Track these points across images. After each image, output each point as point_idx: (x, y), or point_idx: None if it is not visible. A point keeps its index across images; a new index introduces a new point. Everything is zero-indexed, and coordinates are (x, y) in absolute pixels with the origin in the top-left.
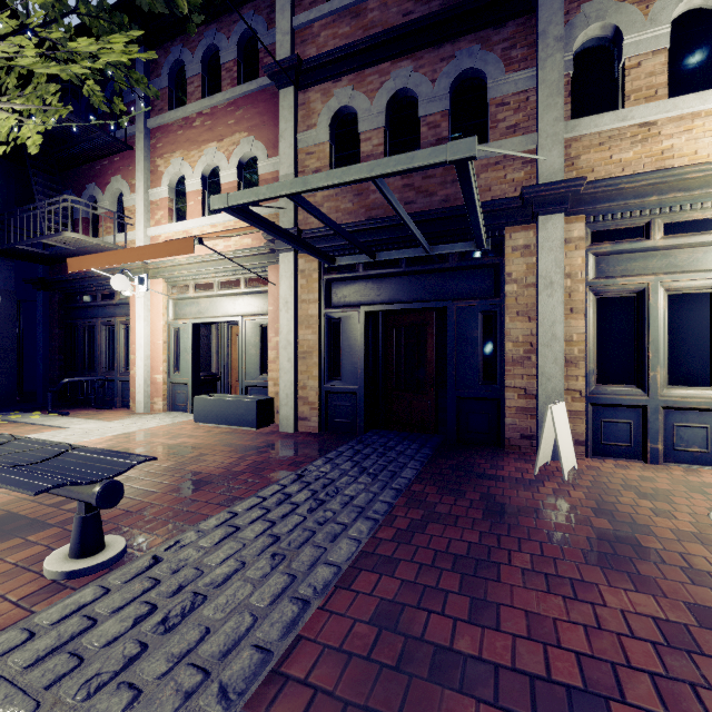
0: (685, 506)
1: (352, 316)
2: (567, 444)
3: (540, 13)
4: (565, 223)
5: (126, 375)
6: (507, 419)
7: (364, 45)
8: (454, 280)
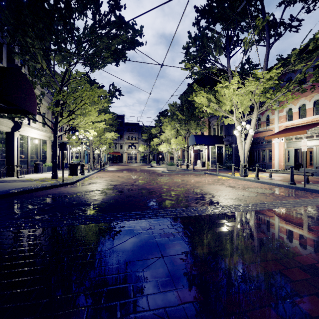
0: None
1: None
2: None
3: None
4: None
5: (269, 163)
6: None
7: None
8: None
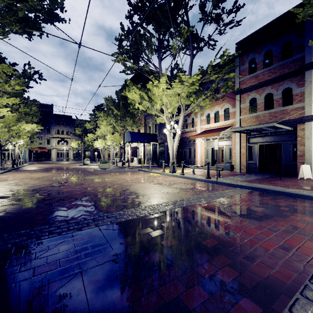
0: None
1: (255, 145)
2: (308, 173)
3: (305, 76)
4: None
5: (194, 160)
6: (298, 170)
7: (258, 84)
8: (284, 136)
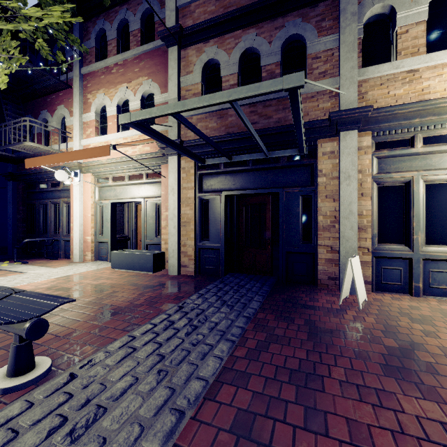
0: (443, 328)
1: (216, 198)
2: (361, 284)
3: None
4: (358, 136)
5: (67, 237)
6: (319, 267)
7: (224, 18)
8: (284, 175)
